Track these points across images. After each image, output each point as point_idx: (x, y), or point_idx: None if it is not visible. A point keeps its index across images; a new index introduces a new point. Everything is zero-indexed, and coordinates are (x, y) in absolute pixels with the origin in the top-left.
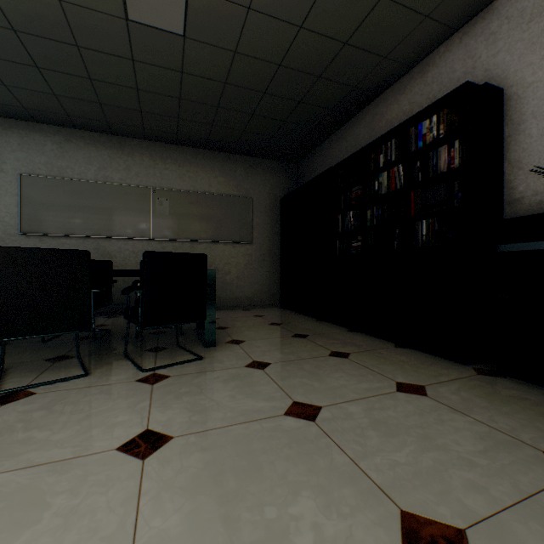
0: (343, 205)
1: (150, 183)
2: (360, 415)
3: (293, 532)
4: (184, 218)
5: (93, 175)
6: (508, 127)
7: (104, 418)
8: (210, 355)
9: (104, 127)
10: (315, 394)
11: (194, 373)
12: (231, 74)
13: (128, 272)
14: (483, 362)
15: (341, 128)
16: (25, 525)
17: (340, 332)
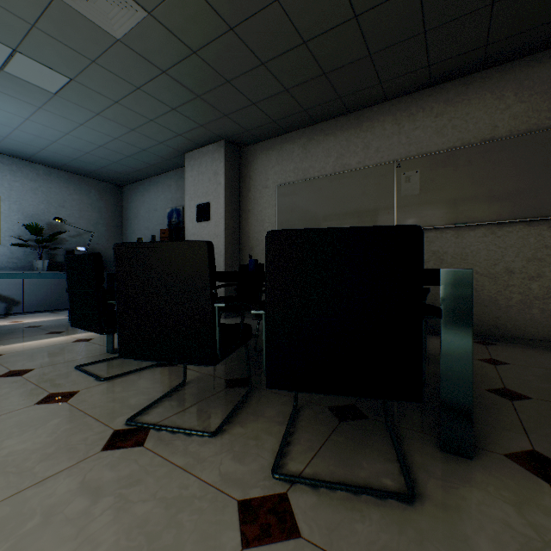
0: None
1: (393, 156)
2: None
3: None
4: (442, 194)
5: (330, 168)
6: None
7: None
8: (440, 494)
9: (338, 107)
10: None
11: None
12: None
13: None
14: None
15: None
16: None
17: None
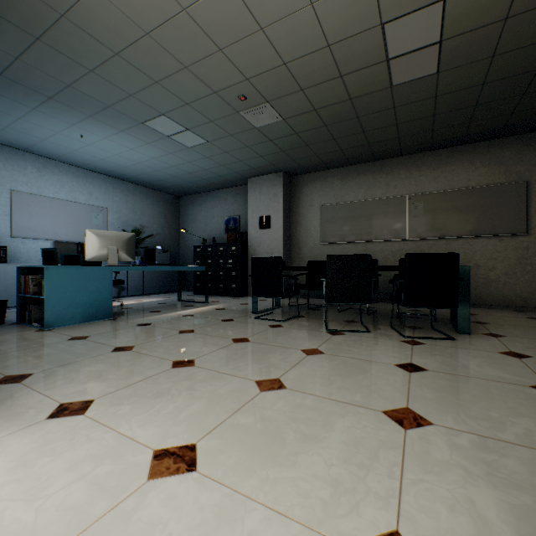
0: None
1: (405, 191)
2: None
3: (507, 424)
4: (437, 218)
5: (361, 196)
6: None
7: (384, 352)
8: (461, 339)
9: (369, 158)
10: None
11: (445, 346)
12: (489, 74)
13: (392, 268)
14: None
15: None
16: (360, 373)
17: None
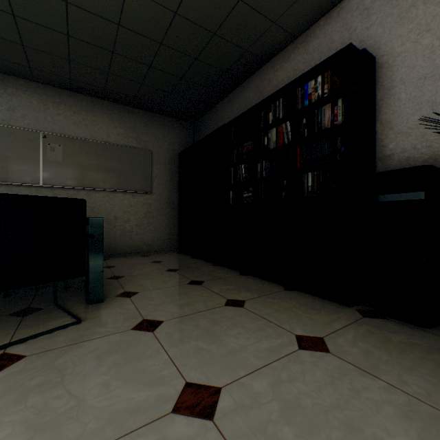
0: (236, 159)
1: (40, 127)
2: (268, 396)
3: None
4: (79, 166)
5: None
6: (380, 91)
7: None
8: (92, 316)
9: None
10: (213, 366)
11: (62, 347)
12: (124, 14)
13: None
14: (362, 302)
15: (233, 92)
16: None
17: (233, 276)
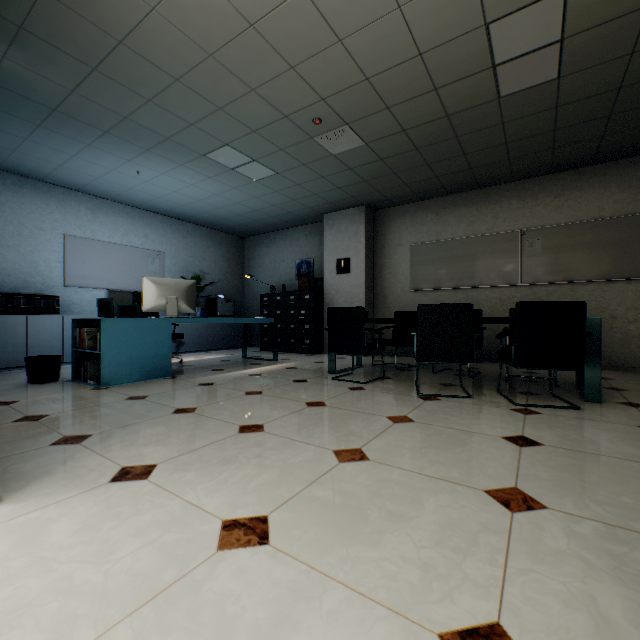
0: None
1: (518, 225)
2: None
3: None
4: (559, 257)
5: (461, 232)
6: None
7: (489, 422)
8: (589, 408)
9: (471, 185)
10: None
11: (567, 417)
12: (627, 76)
13: (500, 320)
14: None
15: None
16: (458, 445)
17: None
